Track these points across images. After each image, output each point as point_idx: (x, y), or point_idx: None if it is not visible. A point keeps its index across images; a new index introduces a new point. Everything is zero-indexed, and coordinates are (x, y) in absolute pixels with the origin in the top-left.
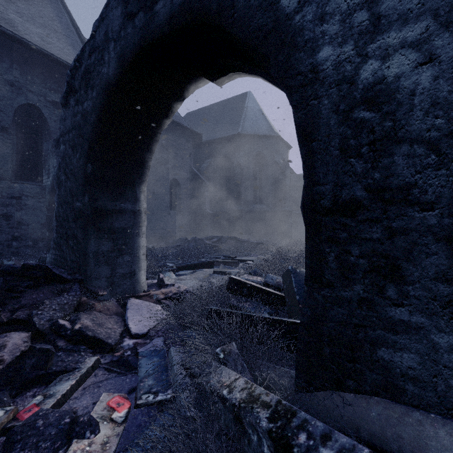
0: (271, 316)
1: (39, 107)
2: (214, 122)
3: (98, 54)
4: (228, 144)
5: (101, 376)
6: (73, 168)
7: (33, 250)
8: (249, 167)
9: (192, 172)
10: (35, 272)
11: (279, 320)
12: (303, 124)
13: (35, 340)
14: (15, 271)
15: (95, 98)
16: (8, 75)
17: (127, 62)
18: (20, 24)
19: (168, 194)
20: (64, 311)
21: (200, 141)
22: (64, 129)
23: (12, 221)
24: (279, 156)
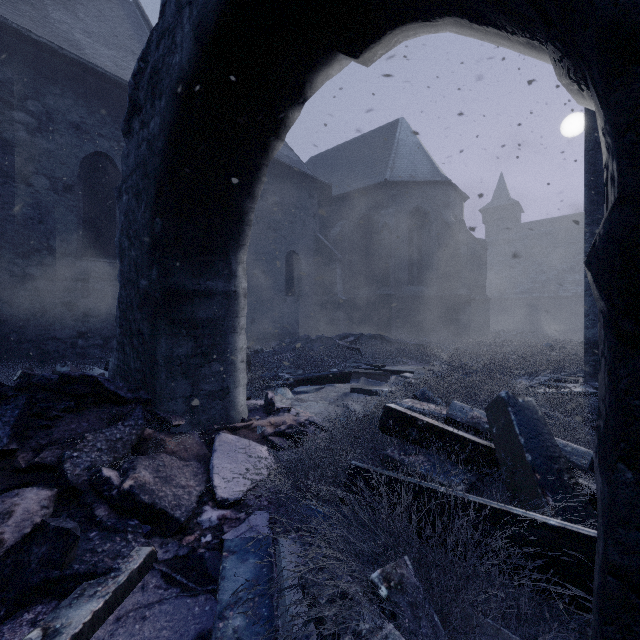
0: (482, 500)
1: (112, 157)
2: (349, 166)
3: (168, 37)
4: (371, 197)
5: (152, 592)
6: (138, 228)
7: (103, 352)
8: (402, 230)
9: (318, 240)
10: (78, 388)
11: (504, 512)
12: (633, 15)
13: (65, 501)
14: (51, 385)
15: (164, 109)
16: (72, 115)
17: (207, 32)
18: (88, 46)
19: (284, 273)
20: (114, 453)
21: (329, 195)
22: (127, 171)
23: (77, 311)
24: (448, 211)
